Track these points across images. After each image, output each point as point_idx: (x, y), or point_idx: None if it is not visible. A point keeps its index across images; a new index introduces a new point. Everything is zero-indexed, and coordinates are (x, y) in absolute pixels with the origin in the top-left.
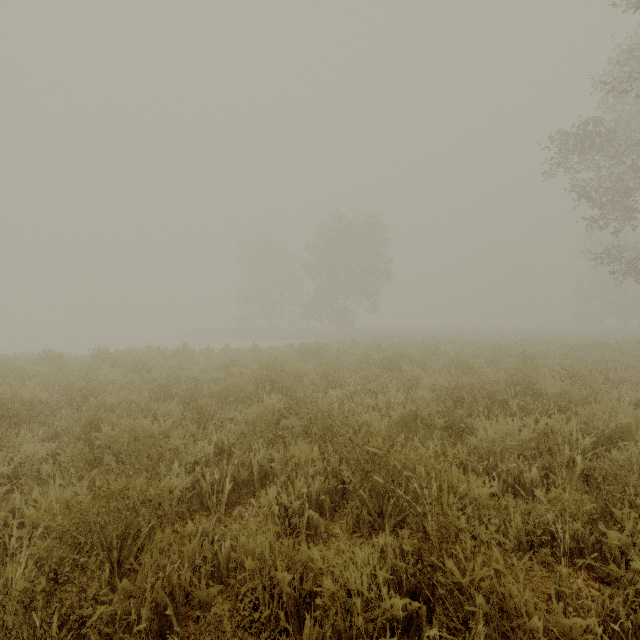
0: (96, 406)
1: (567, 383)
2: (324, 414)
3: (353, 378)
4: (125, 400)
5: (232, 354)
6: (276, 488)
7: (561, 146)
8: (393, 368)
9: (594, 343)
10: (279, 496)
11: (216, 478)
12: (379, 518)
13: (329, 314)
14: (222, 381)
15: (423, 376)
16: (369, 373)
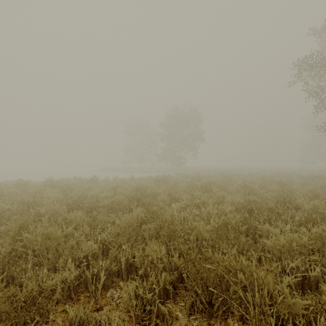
0: (35, 213)
1: (316, 201)
2: (169, 222)
3: (185, 196)
4: (51, 210)
5: (119, 181)
6: (135, 282)
7: (299, 67)
8: (207, 190)
9: (317, 175)
10: (137, 288)
11: (95, 272)
12: (209, 306)
13: (171, 160)
14: (109, 198)
15: (226, 195)
16: (195, 193)
